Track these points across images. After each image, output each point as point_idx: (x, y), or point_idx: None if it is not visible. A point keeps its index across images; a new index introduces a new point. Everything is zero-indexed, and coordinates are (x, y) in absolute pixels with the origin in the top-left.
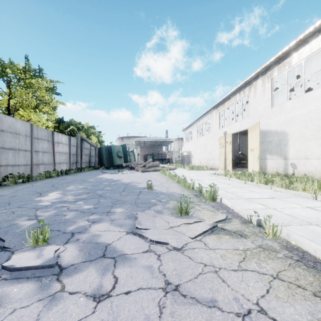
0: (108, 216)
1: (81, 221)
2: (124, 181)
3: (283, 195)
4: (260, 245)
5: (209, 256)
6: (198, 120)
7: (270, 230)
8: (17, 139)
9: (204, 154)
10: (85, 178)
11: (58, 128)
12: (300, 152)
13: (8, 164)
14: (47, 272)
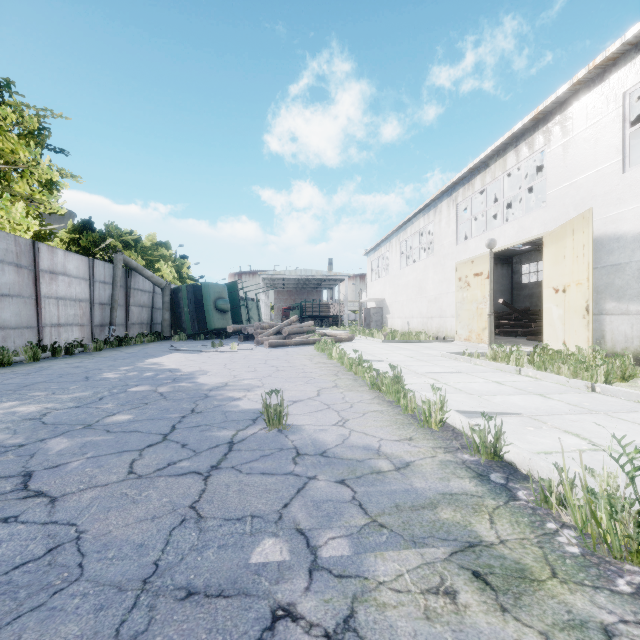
0: None
1: None
2: (205, 381)
3: None
4: None
5: None
6: (402, 227)
7: None
8: None
9: (417, 305)
10: (100, 369)
11: (79, 244)
12: None
13: None
14: None
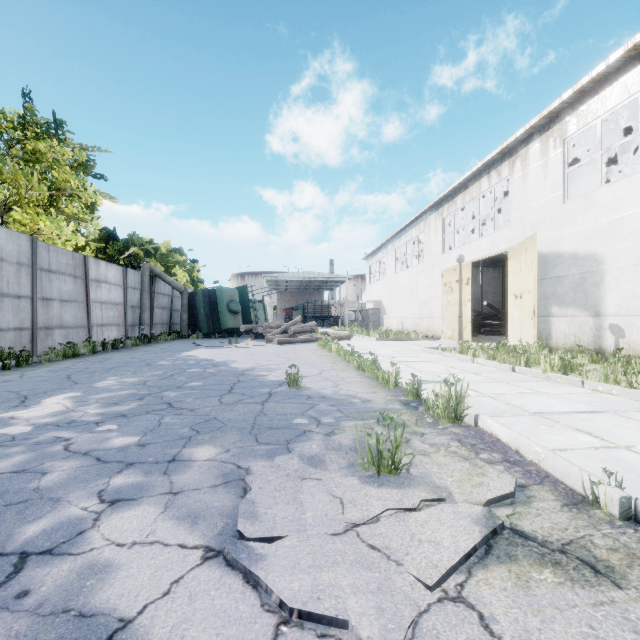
0: (165, 478)
1: (76, 500)
2: (237, 366)
3: (622, 403)
4: None
5: None
6: (397, 235)
7: None
8: None
9: (410, 307)
10: (152, 359)
11: (105, 252)
12: (634, 300)
13: None
14: None
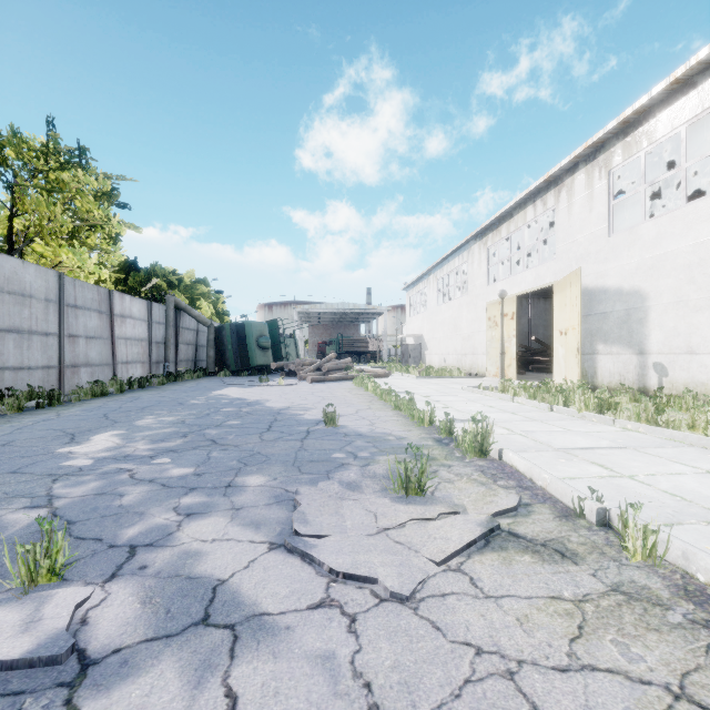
0: (226, 499)
1: (157, 513)
2: (272, 405)
3: (645, 440)
4: (616, 583)
5: (486, 621)
6: (439, 265)
7: (637, 543)
8: (27, 308)
9: (453, 342)
10: (183, 398)
11: (125, 284)
12: (676, 338)
13: (4, 366)
14: (43, 675)
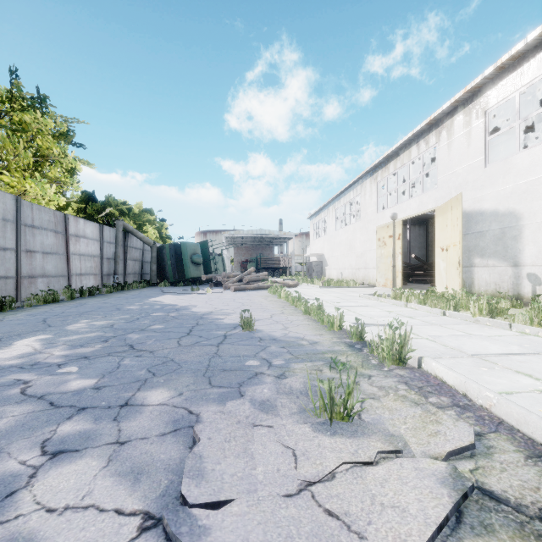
0: (114, 425)
1: (17, 451)
2: (197, 310)
3: None
4: None
5: None
6: (337, 197)
7: None
8: None
9: (348, 259)
10: (122, 304)
11: (85, 212)
12: None
13: None
14: None
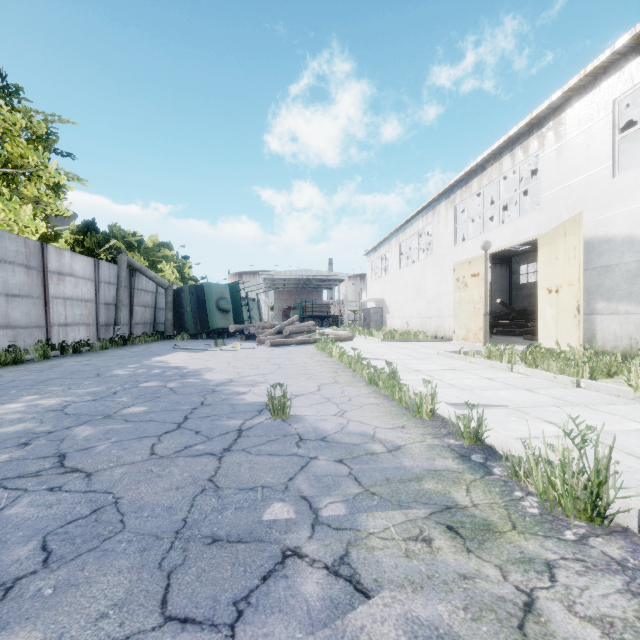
0: None
1: None
2: (211, 378)
3: None
4: None
5: None
6: (401, 228)
7: None
8: None
9: (416, 305)
10: (109, 366)
11: (83, 245)
12: None
13: None
14: None
